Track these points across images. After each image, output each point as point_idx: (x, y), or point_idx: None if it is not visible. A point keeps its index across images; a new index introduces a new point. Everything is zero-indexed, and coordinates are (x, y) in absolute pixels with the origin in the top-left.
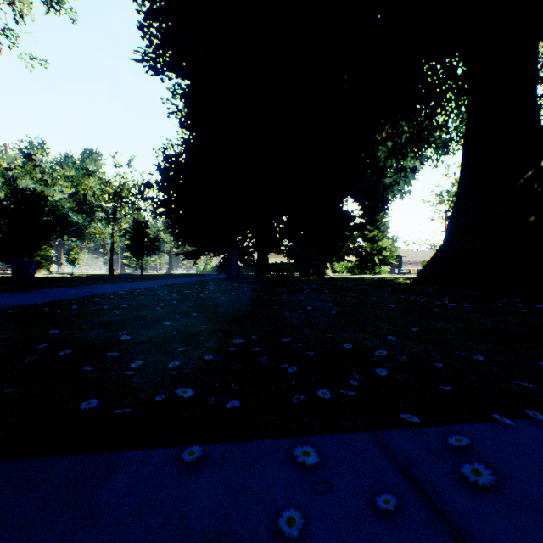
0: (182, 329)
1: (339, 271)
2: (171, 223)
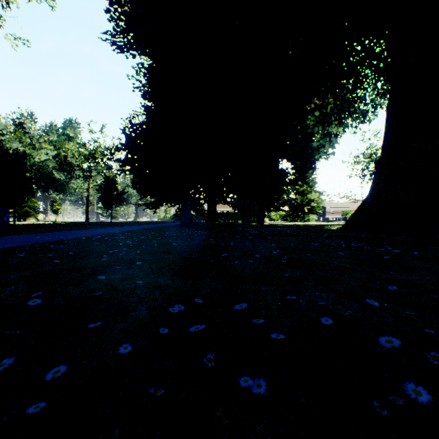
0: (117, 284)
1: (275, 219)
2: (134, 178)
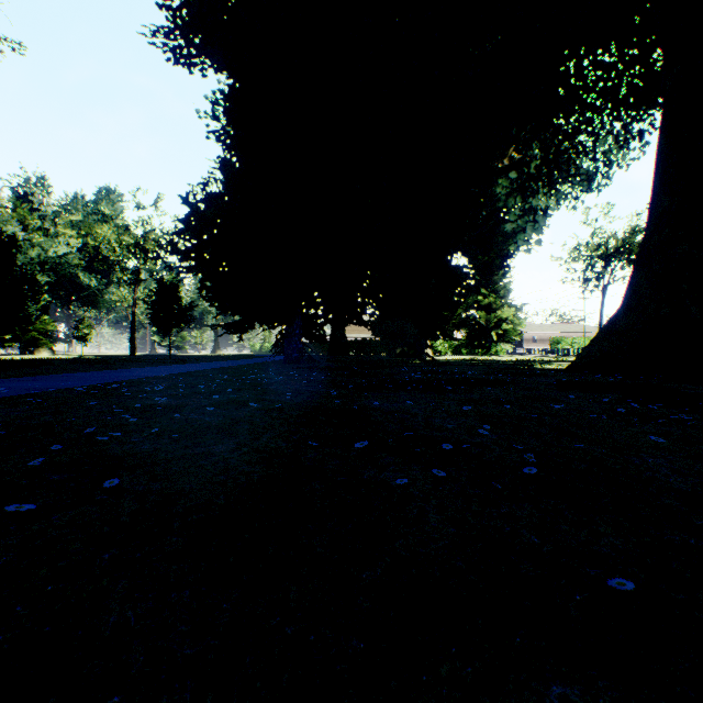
0: None
1: (441, 350)
2: (201, 280)
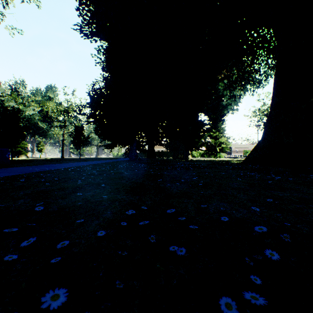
0: (90, 198)
1: (196, 156)
2: (96, 127)
